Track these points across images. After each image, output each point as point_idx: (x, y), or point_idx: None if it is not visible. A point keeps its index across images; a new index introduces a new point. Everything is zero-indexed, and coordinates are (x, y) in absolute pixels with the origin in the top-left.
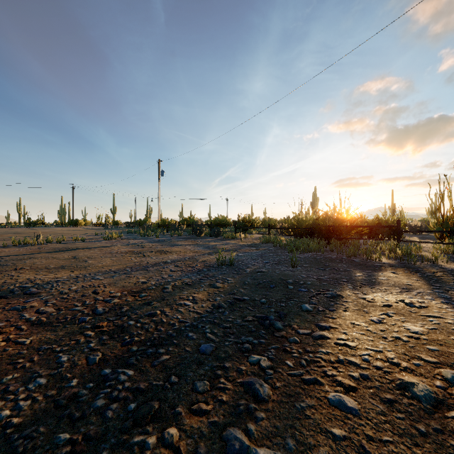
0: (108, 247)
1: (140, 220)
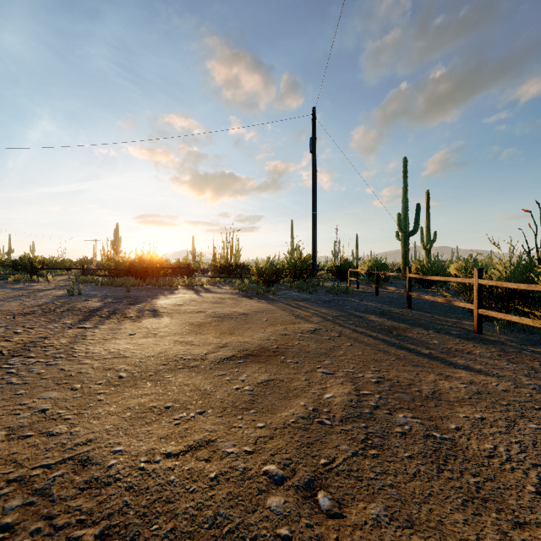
0: None
1: None
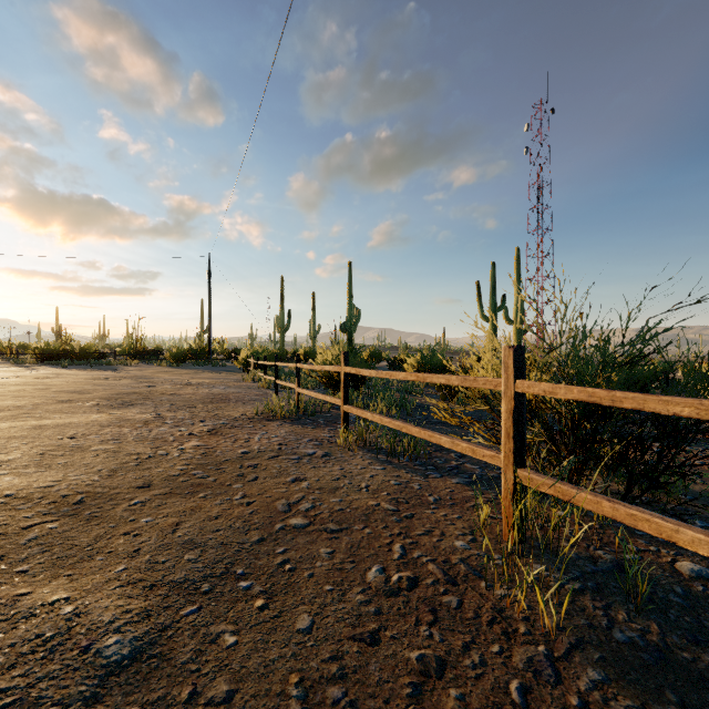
0: None
1: None
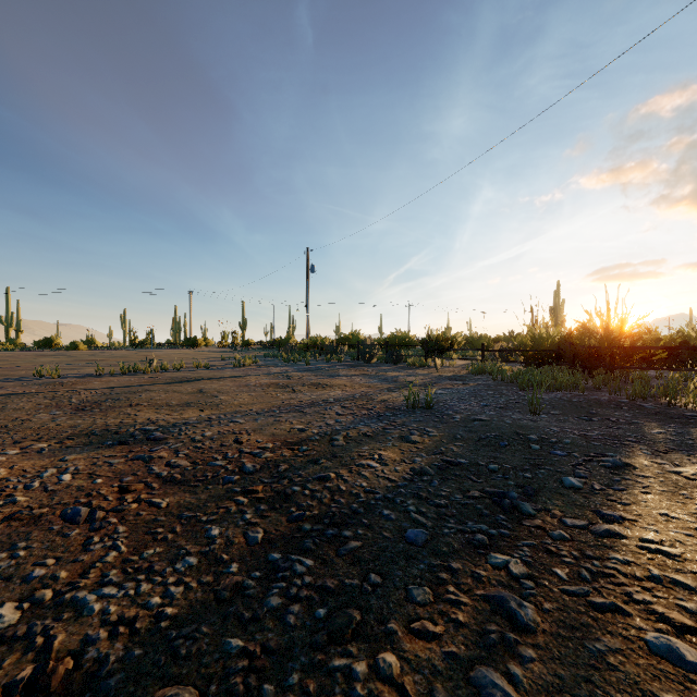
0: (241, 378)
1: (281, 339)
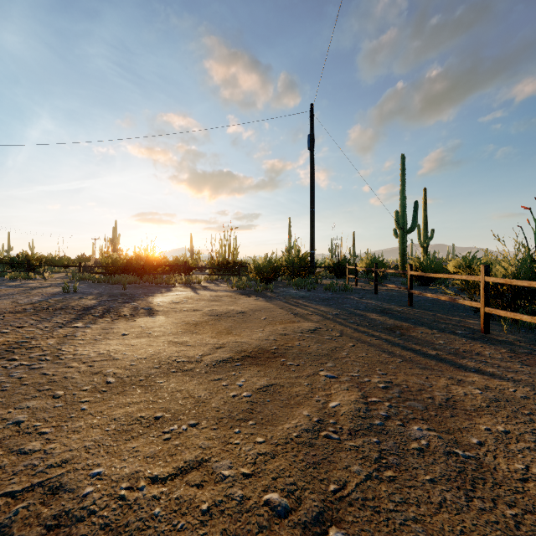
0: None
1: None
